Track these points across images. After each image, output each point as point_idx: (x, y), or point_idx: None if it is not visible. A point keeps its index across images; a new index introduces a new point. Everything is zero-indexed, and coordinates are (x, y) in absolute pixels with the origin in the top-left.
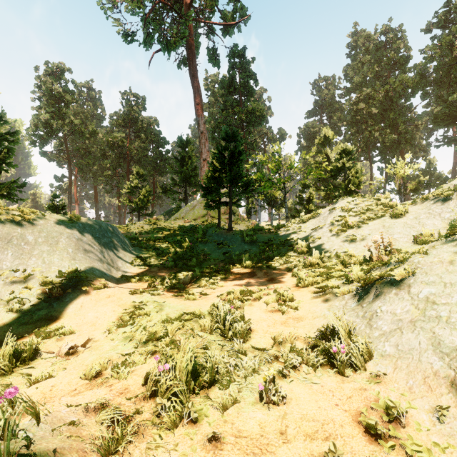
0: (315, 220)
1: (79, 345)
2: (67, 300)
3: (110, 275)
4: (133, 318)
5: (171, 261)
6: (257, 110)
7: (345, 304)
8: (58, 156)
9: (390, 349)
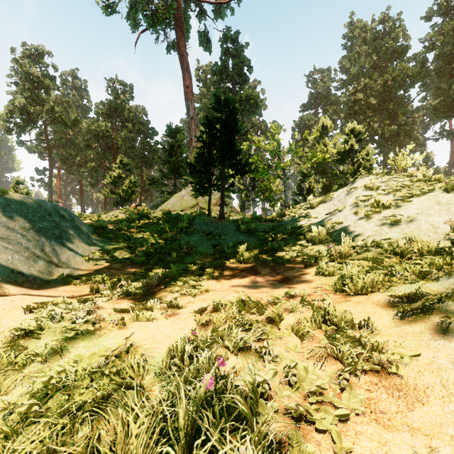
0: (328, 204)
1: None
2: None
3: (33, 274)
4: None
5: (142, 255)
6: (251, 97)
7: None
8: (40, 148)
9: None
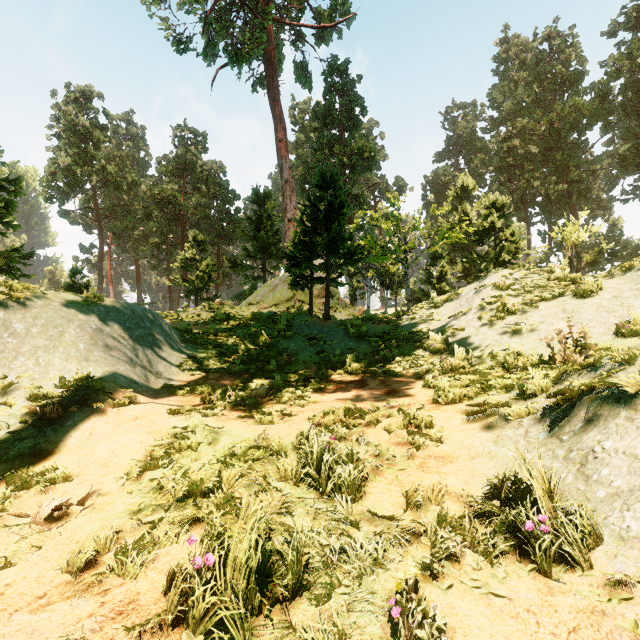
0: (454, 303)
1: (74, 503)
2: (69, 423)
3: (144, 384)
4: (169, 455)
5: (239, 364)
6: (365, 149)
7: (526, 434)
8: (85, 218)
9: (638, 526)
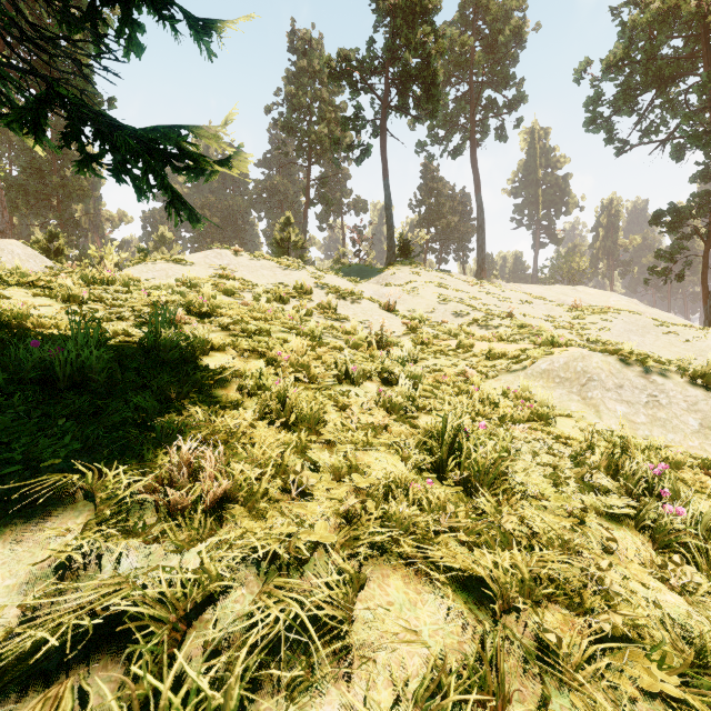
0: None
1: None
2: None
3: None
4: None
5: None
6: (80, 188)
7: None
8: None
9: None
